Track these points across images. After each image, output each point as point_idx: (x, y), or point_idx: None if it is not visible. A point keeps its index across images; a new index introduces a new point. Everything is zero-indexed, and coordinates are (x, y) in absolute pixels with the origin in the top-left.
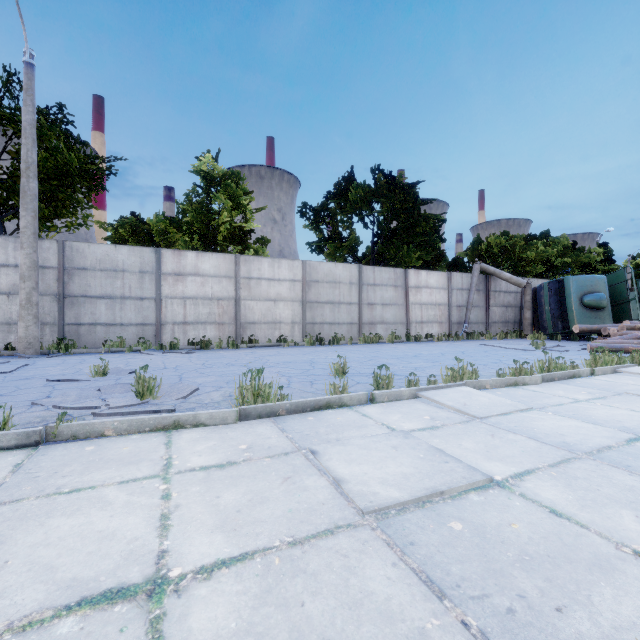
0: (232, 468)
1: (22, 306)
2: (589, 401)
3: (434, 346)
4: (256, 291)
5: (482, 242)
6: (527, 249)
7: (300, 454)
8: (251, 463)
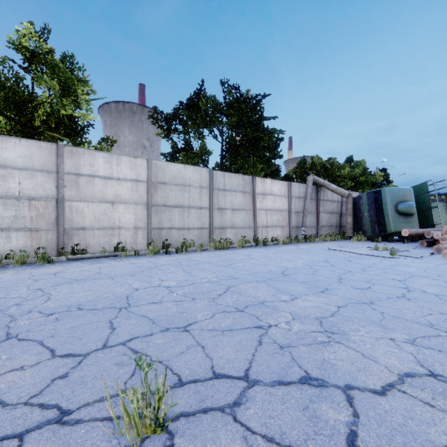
0: None
1: None
2: None
3: (287, 252)
4: (87, 190)
5: (306, 162)
6: (341, 168)
7: None
8: None
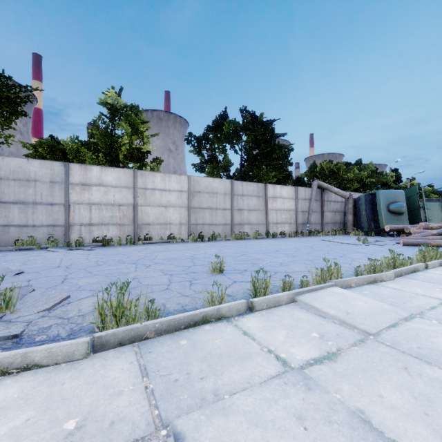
0: None
1: None
2: None
3: (288, 241)
4: (151, 199)
5: (317, 166)
6: (348, 172)
7: None
8: None
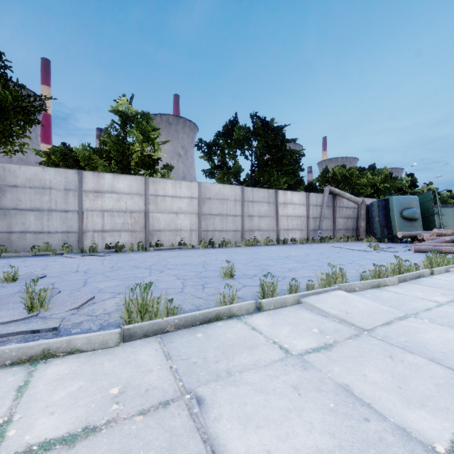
0: (85, 444)
1: None
2: (450, 304)
3: (298, 248)
4: (162, 206)
5: (329, 171)
6: (361, 177)
7: (182, 404)
8: (115, 429)
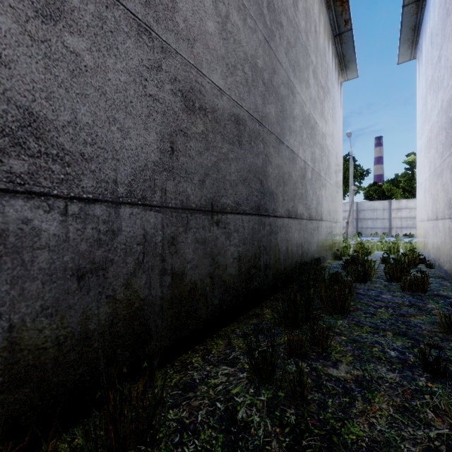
0: None
1: (350, 223)
2: None
3: None
4: None
5: None
6: None
7: None
8: None
